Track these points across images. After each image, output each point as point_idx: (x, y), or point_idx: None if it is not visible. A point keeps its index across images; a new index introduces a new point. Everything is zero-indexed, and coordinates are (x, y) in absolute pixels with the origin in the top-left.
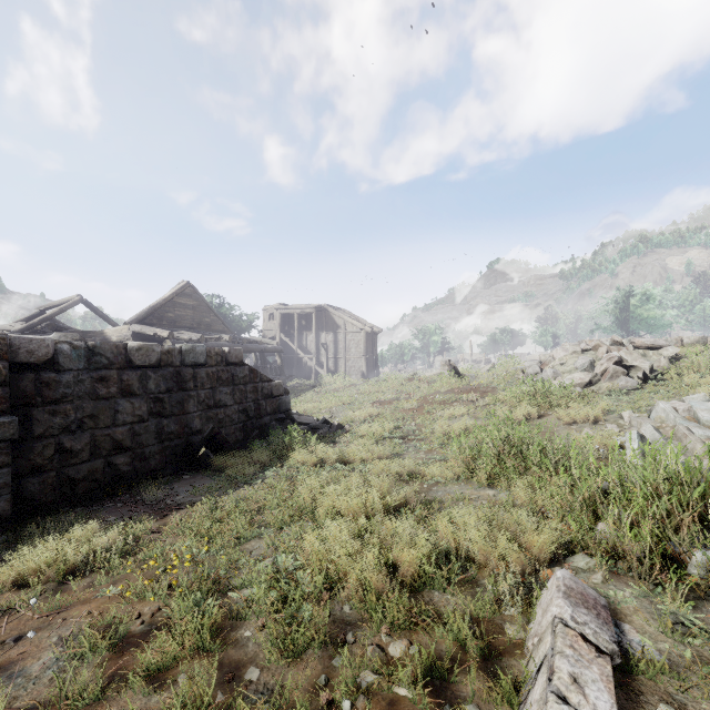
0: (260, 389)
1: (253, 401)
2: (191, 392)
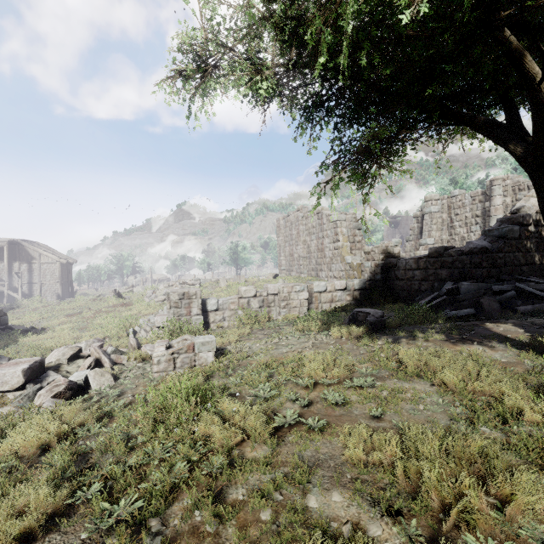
0: None
1: None
2: None
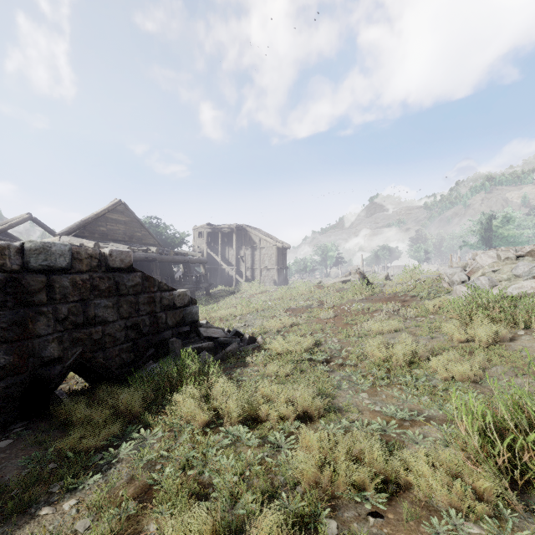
0: (158, 300)
1: (148, 313)
2: (42, 307)
